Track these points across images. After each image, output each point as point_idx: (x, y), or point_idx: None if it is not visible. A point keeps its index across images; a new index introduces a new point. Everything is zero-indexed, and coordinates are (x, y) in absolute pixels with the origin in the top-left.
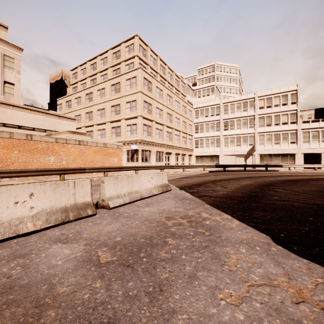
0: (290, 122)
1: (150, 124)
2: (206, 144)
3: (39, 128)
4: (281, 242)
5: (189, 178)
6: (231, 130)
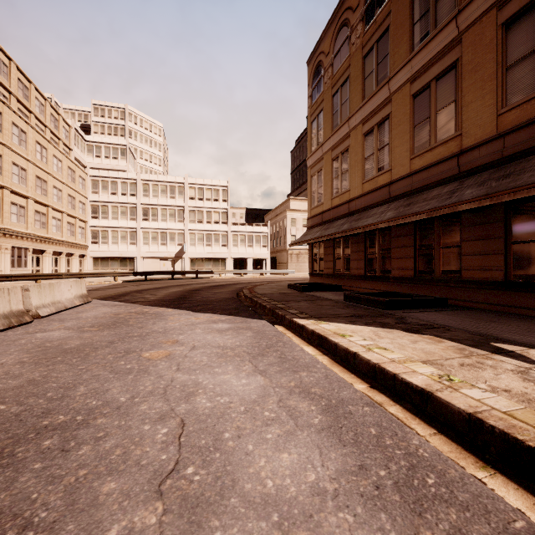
0: (221, 221)
1: None
2: (113, 239)
3: None
4: (196, 311)
5: (100, 290)
6: (153, 221)
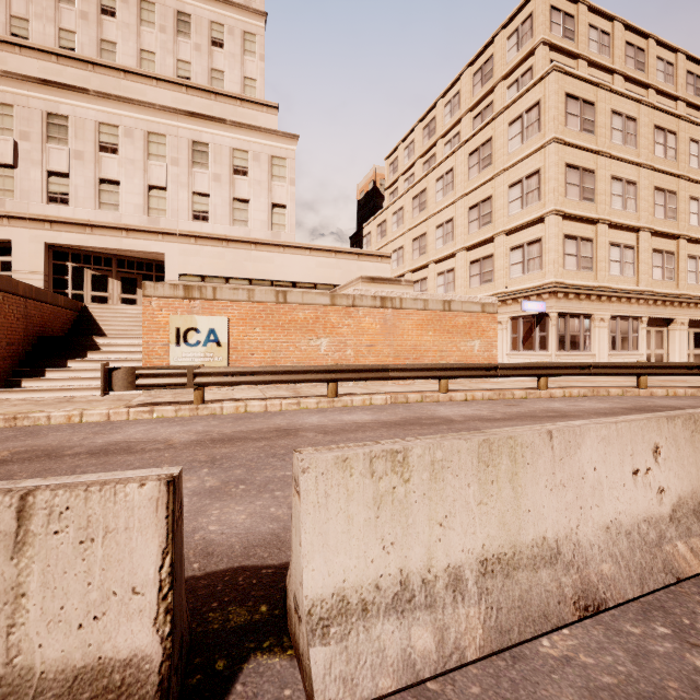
0: None
1: (587, 233)
2: None
3: (324, 284)
4: None
5: None
6: None
